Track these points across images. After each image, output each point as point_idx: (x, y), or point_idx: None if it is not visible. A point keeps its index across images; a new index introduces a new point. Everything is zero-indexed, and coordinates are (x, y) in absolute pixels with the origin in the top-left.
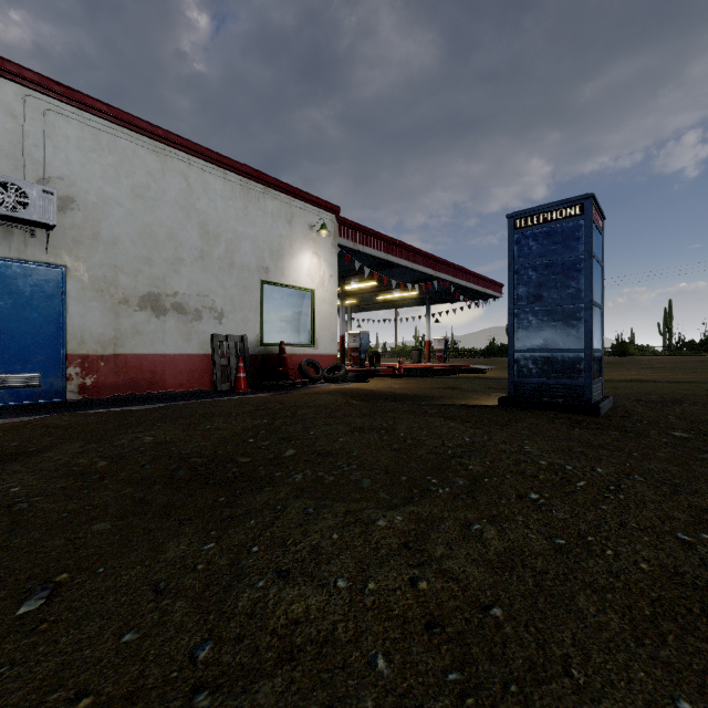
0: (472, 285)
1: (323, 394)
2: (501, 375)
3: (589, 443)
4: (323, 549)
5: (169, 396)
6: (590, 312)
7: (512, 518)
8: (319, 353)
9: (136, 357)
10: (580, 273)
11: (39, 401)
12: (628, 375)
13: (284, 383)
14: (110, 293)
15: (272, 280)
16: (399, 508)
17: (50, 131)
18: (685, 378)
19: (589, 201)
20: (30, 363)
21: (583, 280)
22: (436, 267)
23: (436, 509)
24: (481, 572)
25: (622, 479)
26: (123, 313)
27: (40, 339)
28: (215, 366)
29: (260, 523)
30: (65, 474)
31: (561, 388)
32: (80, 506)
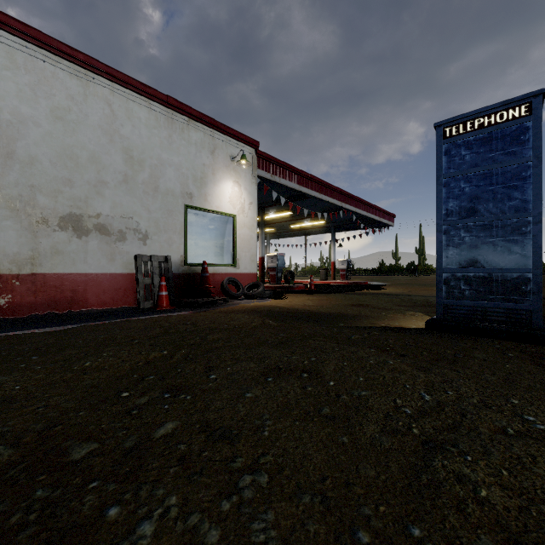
0: (371, 215)
1: (240, 313)
2: (400, 291)
3: None
4: None
5: (88, 315)
6: (539, 226)
7: None
8: (239, 272)
9: (56, 277)
10: (526, 182)
11: None
12: None
13: (205, 300)
14: (26, 213)
15: (196, 205)
16: None
17: None
18: None
19: (538, 99)
20: None
21: (530, 190)
22: (341, 198)
23: None
24: None
25: None
26: (41, 233)
27: None
28: (138, 285)
29: None
30: None
31: (501, 312)
32: None
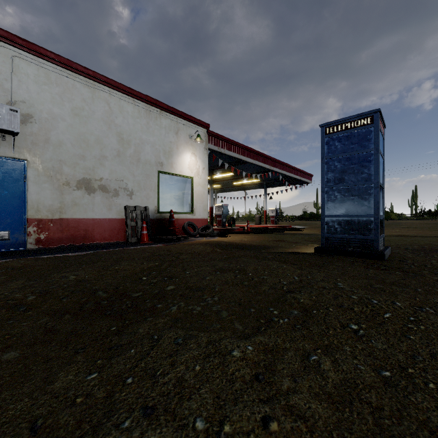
0: (293, 175)
1: (197, 245)
2: (312, 232)
3: (383, 280)
4: (186, 382)
5: (96, 246)
6: (377, 189)
7: (341, 348)
8: (195, 218)
9: (75, 220)
10: (370, 163)
11: (8, 249)
12: (394, 232)
13: (173, 237)
14: (57, 178)
15: (165, 170)
16: (250, 338)
17: (16, 70)
18: (432, 234)
19: (376, 114)
20: (2, 224)
21: (373, 168)
22: (270, 163)
23: (279, 339)
24: (324, 408)
25: (418, 311)
26: (66, 191)
27: (9, 208)
28: (127, 226)
29: (138, 353)
30: (1, 306)
31: (357, 241)
32: (1, 335)
